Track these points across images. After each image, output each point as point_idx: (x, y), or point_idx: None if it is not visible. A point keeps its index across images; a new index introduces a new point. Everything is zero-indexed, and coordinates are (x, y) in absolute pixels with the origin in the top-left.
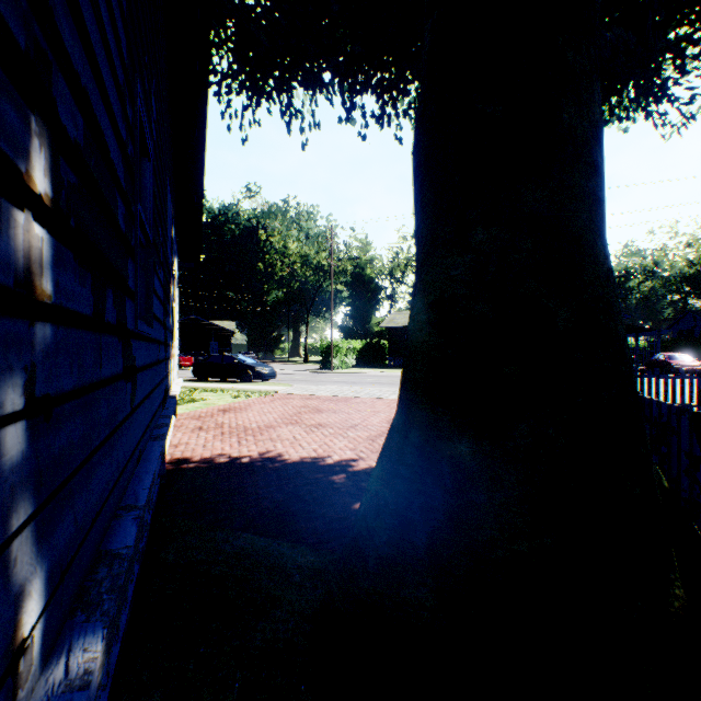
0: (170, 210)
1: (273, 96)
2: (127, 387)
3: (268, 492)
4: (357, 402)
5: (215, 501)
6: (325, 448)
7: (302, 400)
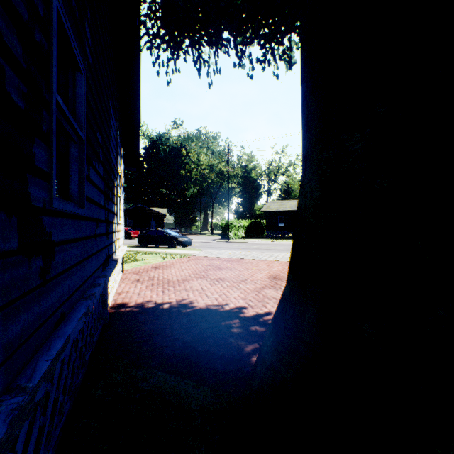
0: (114, 127)
1: (187, 50)
2: (32, 261)
3: (181, 333)
4: (246, 262)
5: (140, 340)
6: (224, 297)
7: (208, 260)
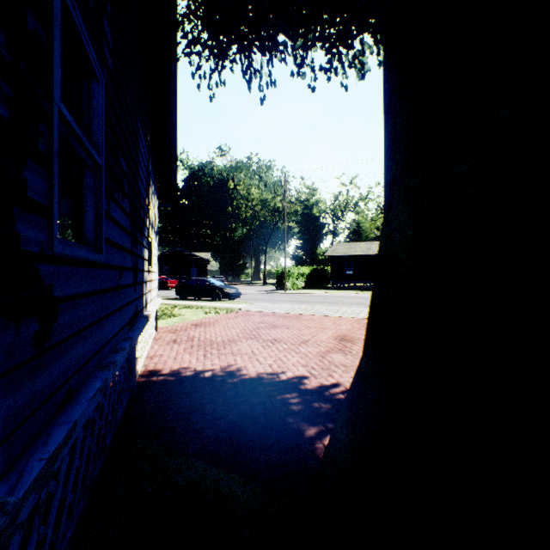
0: (144, 153)
1: (235, 57)
2: (21, 325)
3: (225, 410)
4: (307, 319)
5: (175, 418)
6: (280, 363)
7: (261, 316)
